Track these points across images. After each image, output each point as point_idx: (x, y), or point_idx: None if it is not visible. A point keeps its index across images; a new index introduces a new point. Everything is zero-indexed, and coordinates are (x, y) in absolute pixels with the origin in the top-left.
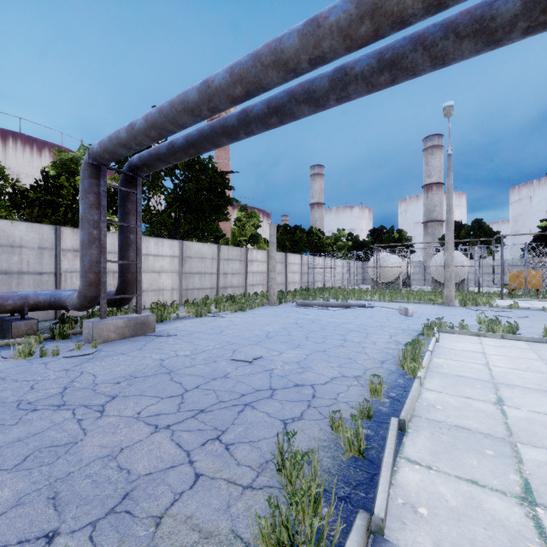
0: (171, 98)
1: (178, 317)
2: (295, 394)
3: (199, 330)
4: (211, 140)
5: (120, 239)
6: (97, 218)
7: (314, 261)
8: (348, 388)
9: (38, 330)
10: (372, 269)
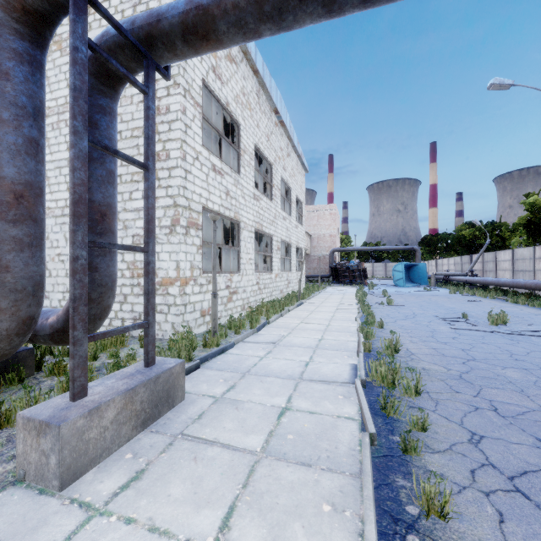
0: None
1: None
2: None
3: None
4: None
5: None
6: None
7: None
8: None
9: None
10: None
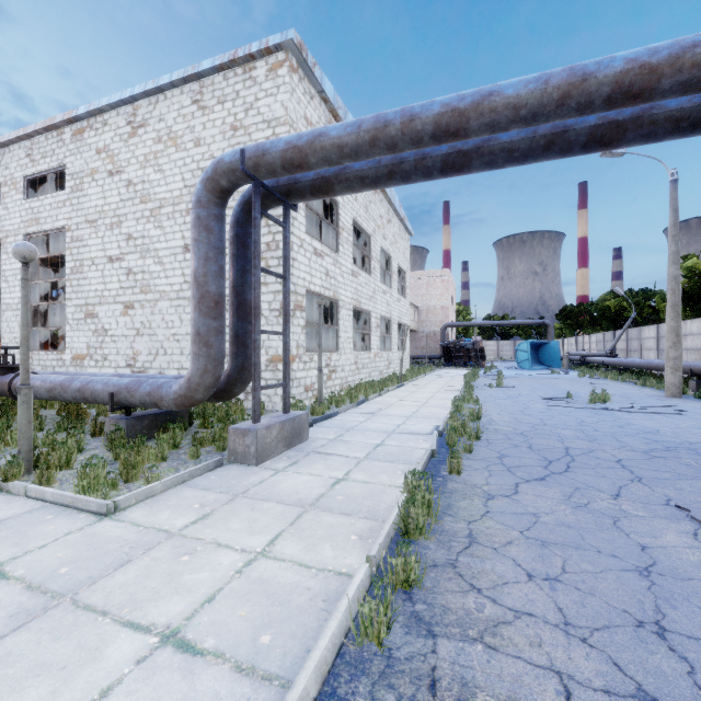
0: None
1: None
2: (528, 470)
3: None
4: None
5: None
6: None
7: None
8: (487, 480)
9: None
10: None
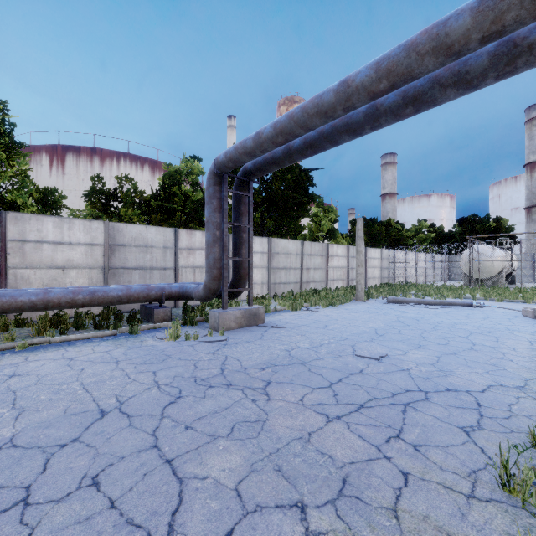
0: (302, 104)
1: (275, 310)
2: (454, 399)
3: (303, 323)
4: (331, 139)
5: (234, 238)
6: (219, 220)
7: (394, 255)
8: (517, 400)
9: (171, 316)
10: (465, 263)
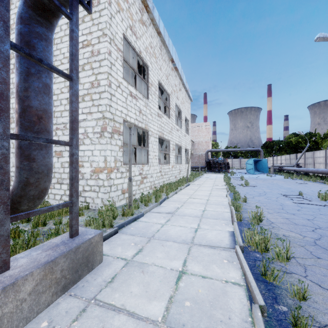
0: None
1: None
2: None
3: None
4: None
5: None
6: None
7: None
8: None
9: None
10: None
